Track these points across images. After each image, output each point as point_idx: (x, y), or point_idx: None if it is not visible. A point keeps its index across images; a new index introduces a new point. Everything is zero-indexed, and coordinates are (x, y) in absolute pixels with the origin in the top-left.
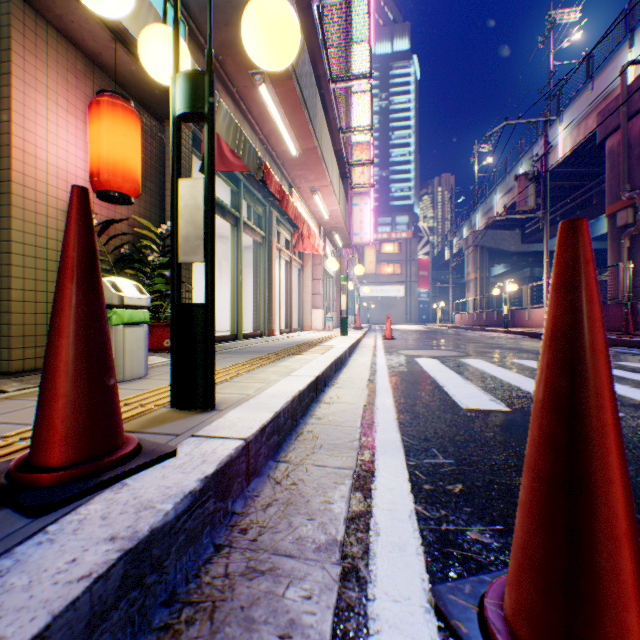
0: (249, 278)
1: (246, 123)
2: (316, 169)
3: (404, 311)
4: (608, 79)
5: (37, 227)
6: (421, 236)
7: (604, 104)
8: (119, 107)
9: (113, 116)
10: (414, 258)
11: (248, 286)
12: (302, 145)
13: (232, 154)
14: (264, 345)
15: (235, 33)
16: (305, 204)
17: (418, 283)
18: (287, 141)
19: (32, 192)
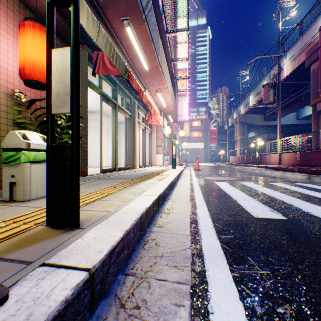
0: (123, 138)
1: (120, 50)
2: (158, 78)
3: (203, 156)
4: (311, 34)
5: None
6: (212, 117)
7: (309, 47)
8: (37, 28)
9: (33, 33)
10: (208, 129)
11: (123, 142)
12: (151, 64)
13: (110, 65)
14: (129, 174)
15: None
16: (153, 98)
17: (210, 141)
18: (142, 61)
19: None
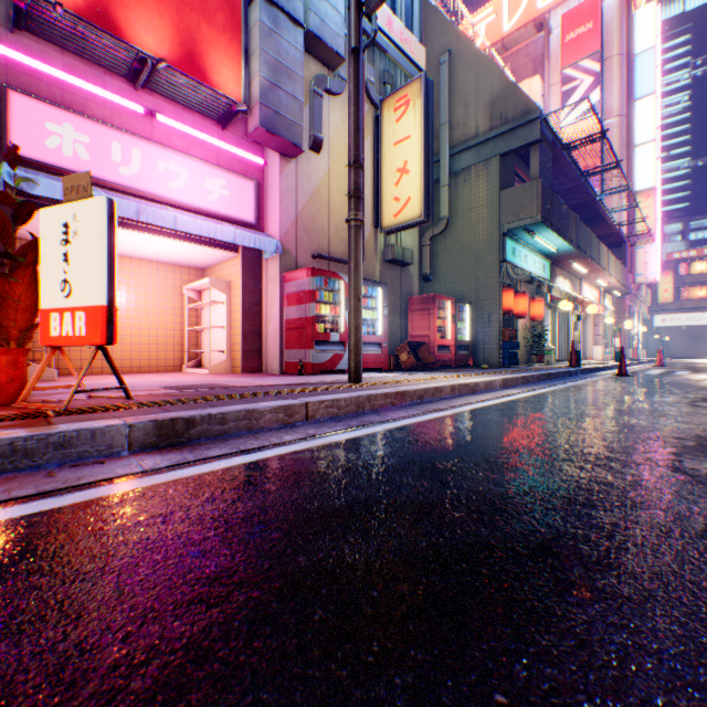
0: None
1: (561, 270)
2: (596, 272)
3: None
4: None
5: (518, 331)
6: None
7: None
8: (538, 300)
9: (537, 302)
10: None
11: None
12: (588, 269)
13: None
14: None
15: (565, 258)
16: (588, 282)
17: None
18: (581, 271)
19: (518, 323)
